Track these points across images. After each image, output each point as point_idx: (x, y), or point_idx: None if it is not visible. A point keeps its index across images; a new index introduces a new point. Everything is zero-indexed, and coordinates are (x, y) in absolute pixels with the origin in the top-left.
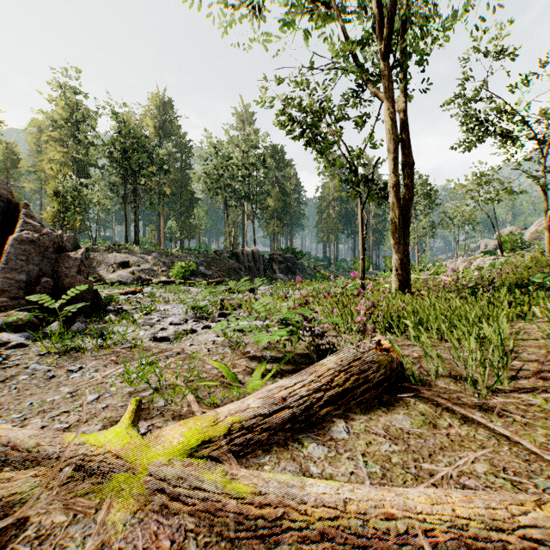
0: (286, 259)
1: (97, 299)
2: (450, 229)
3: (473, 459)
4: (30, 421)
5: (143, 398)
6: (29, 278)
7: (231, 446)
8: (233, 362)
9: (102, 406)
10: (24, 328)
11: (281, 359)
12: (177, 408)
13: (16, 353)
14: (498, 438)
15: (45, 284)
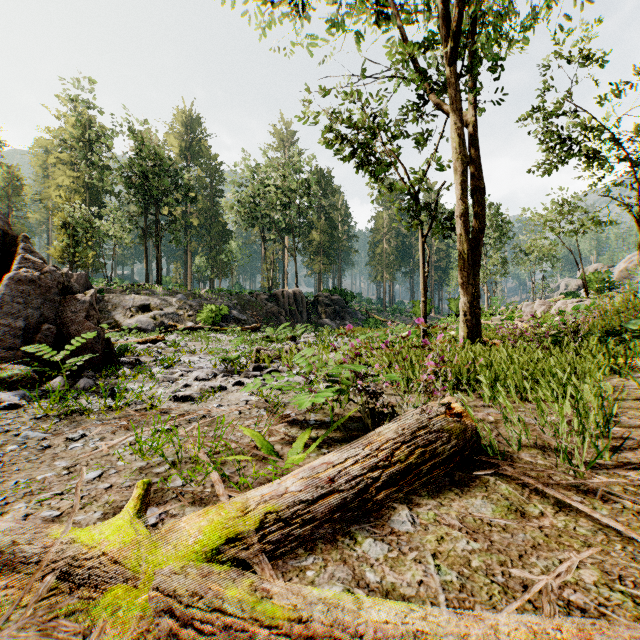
0: (334, 302)
1: (109, 349)
2: (525, 266)
3: (578, 562)
4: (13, 507)
5: (156, 475)
6: (28, 324)
7: (264, 542)
8: (269, 428)
9: (105, 487)
10: (20, 385)
11: (328, 424)
12: (198, 489)
13: (7, 416)
14: (605, 532)
15: (46, 332)
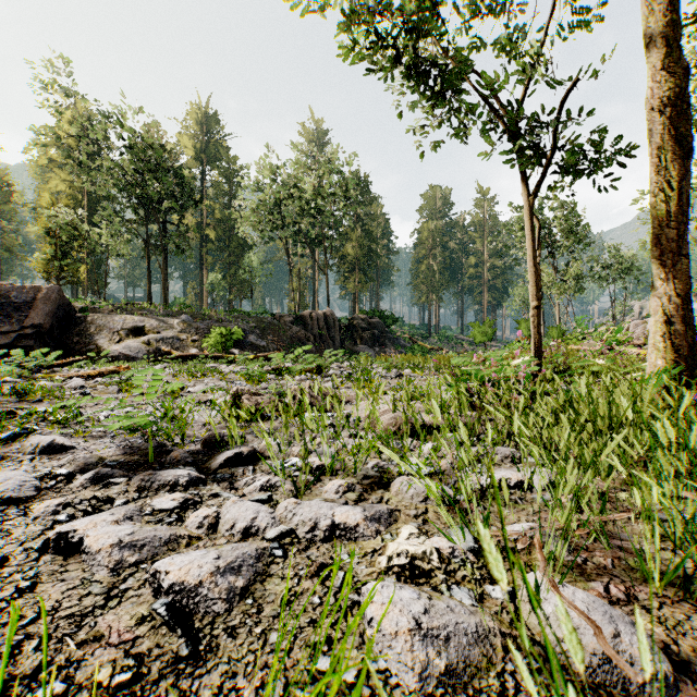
0: (372, 326)
1: None
2: (604, 282)
3: None
4: None
5: None
6: None
7: None
8: None
9: None
10: None
11: None
12: None
13: None
14: None
15: None
